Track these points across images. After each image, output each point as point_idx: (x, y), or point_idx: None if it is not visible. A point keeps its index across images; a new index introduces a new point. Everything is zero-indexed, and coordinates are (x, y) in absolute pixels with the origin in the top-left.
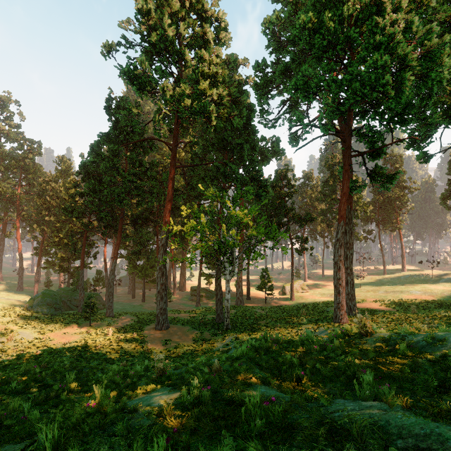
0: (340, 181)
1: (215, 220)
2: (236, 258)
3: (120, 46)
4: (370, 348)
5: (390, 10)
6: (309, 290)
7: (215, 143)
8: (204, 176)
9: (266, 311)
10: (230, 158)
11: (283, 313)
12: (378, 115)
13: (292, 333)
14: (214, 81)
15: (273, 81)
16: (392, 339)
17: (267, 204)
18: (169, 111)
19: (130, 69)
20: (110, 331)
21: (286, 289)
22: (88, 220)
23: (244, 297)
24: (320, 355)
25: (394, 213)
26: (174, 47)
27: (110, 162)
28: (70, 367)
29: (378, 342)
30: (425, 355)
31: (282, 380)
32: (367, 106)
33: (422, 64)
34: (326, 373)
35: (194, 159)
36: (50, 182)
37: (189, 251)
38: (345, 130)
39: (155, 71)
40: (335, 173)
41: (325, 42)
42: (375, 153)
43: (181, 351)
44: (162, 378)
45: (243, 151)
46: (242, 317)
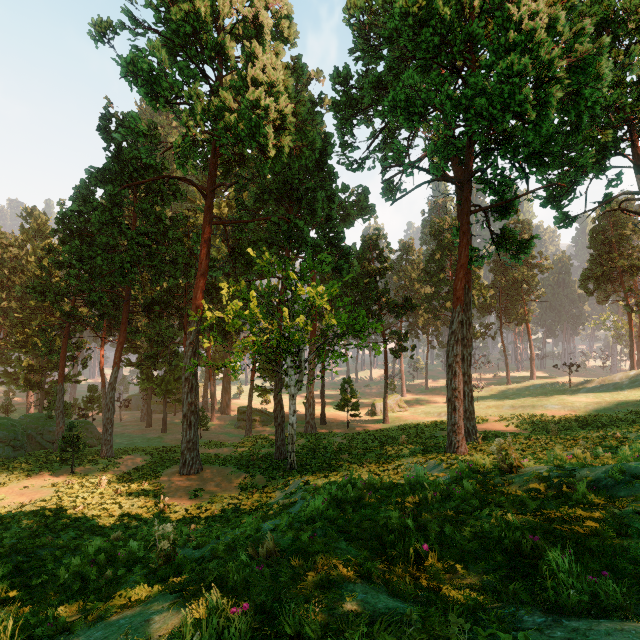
0: (451, 255)
1: (274, 308)
2: (305, 362)
3: (121, 28)
4: (521, 492)
5: (526, 0)
6: (409, 408)
7: (273, 189)
8: (256, 240)
9: (348, 440)
10: (296, 213)
11: (374, 442)
12: (510, 151)
13: (388, 471)
14: (272, 90)
15: (360, 101)
16: (554, 476)
17: (350, 284)
18: (203, 139)
19: (135, 60)
20: (104, 480)
21: (377, 407)
22: (71, 306)
23: (317, 421)
24: (445, 508)
25: (520, 300)
26: (208, 32)
27: (106, 213)
28: (12, 550)
29: (531, 481)
30: (621, 502)
31: (389, 560)
32: (492, 143)
33: (571, 78)
34: (466, 545)
35: (242, 213)
36: (10, 248)
37: (236, 355)
38: (461, 177)
39: (178, 70)
40: (443, 244)
41: (437, 39)
42: (504, 208)
43: (219, 506)
44: (166, 571)
45: (316, 202)
46: (315, 450)
